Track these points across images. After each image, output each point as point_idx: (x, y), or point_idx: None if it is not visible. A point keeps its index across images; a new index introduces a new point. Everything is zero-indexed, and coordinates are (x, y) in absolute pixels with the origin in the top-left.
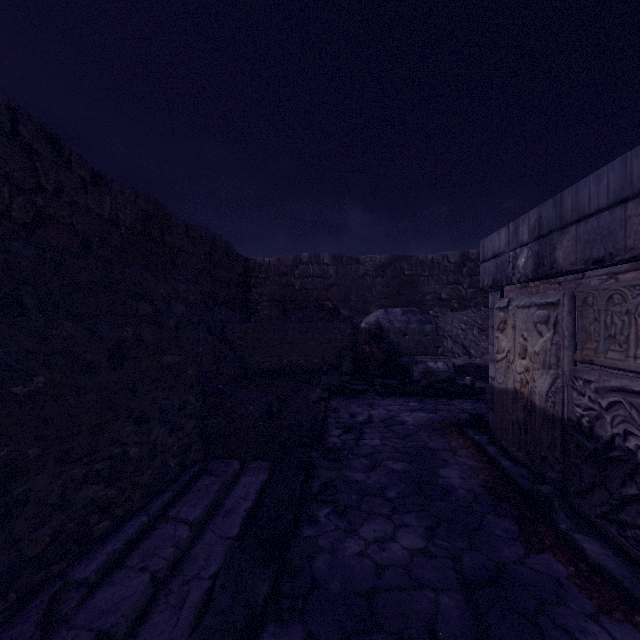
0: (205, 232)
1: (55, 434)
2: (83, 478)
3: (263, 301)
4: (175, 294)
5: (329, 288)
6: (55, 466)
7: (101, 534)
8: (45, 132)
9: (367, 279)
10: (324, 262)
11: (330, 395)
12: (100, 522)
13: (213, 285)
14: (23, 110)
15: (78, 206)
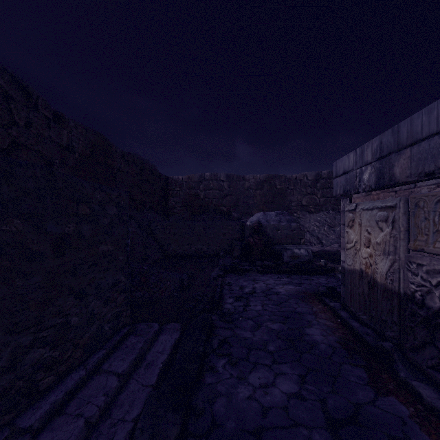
0: (137, 157)
1: (5, 310)
2: (30, 344)
3: (178, 206)
4: (109, 199)
5: (224, 197)
6: (5, 336)
7: (46, 387)
8: (18, 82)
9: (250, 191)
10: (220, 179)
11: (225, 273)
12: (45, 377)
13: (142, 195)
14: (1, 66)
15: (43, 137)
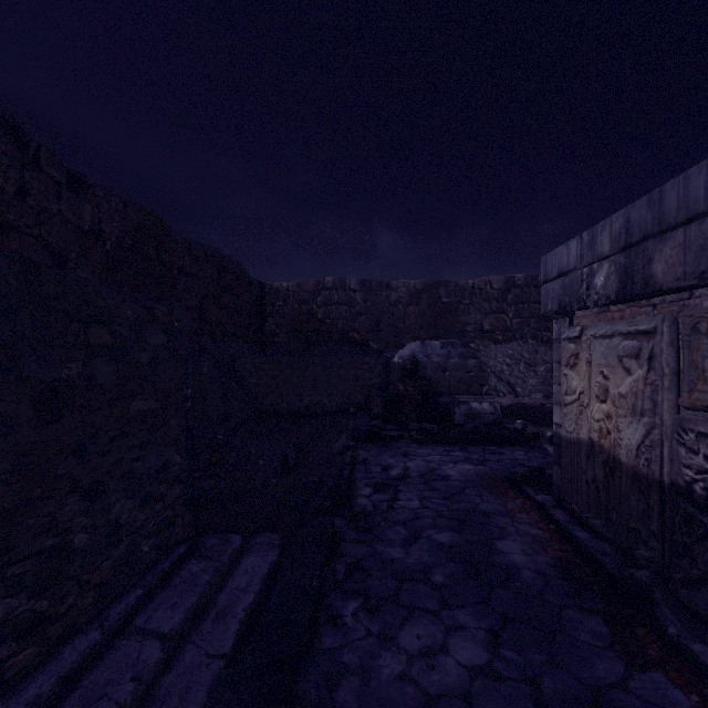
0: (212, 251)
1: None
2: None
3: (281, 332)
4: (150, 318)
5: (356, 317)
6: None
7: (21, 669)
8: (3, 119)
9: (399, 307)
10: (351, 288)
11: (358, 442)
12: (19, 652)
13: (221, 313)
14: None
15: (49, 214)
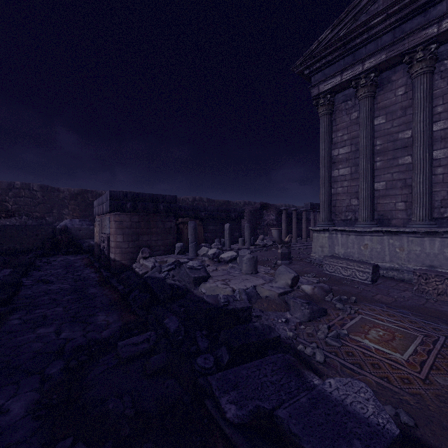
0: None
1: None
2: None
3: None
4: None
5: (38, 205)
6: None
7: None
8: None
9: (65, 201)
10: (34, 189)
11: (38, 257)
12: None
13: None
14: None
15: None
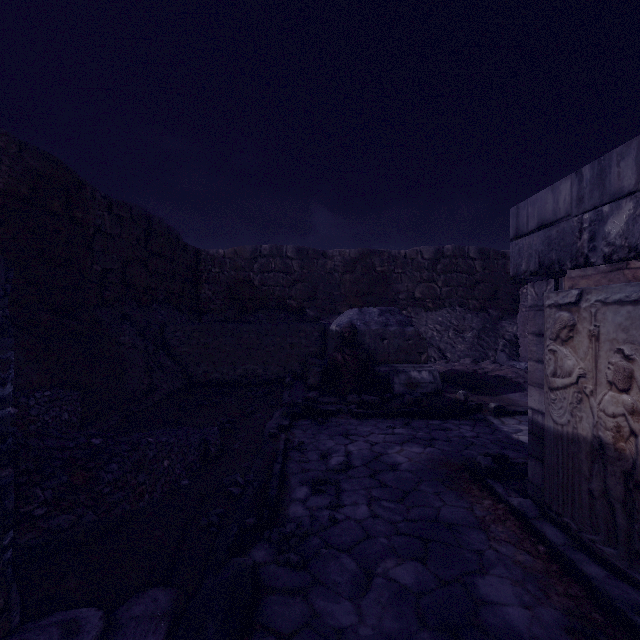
0: (138, 212)
1: None
2: None
3: (217, 299)
4: None
5: (293, 285)
6: None
7: None
8: None
9: (335, 275)
10: (287, 255)
11: (293, 419)
12: None
13: (150, 278)
14: None
15: None
